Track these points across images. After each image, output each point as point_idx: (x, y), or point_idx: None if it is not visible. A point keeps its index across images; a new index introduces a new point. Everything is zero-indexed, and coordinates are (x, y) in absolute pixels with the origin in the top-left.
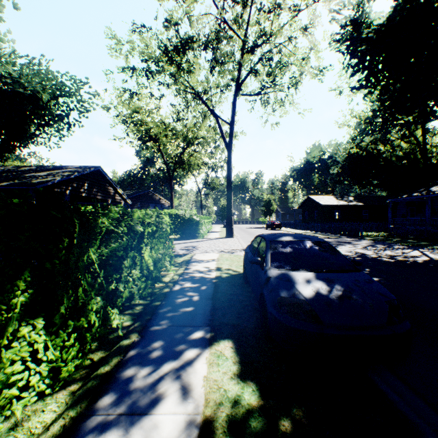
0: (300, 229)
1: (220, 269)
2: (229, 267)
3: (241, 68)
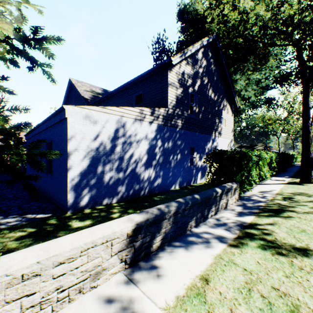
0: None
1: None
2: None
3: None
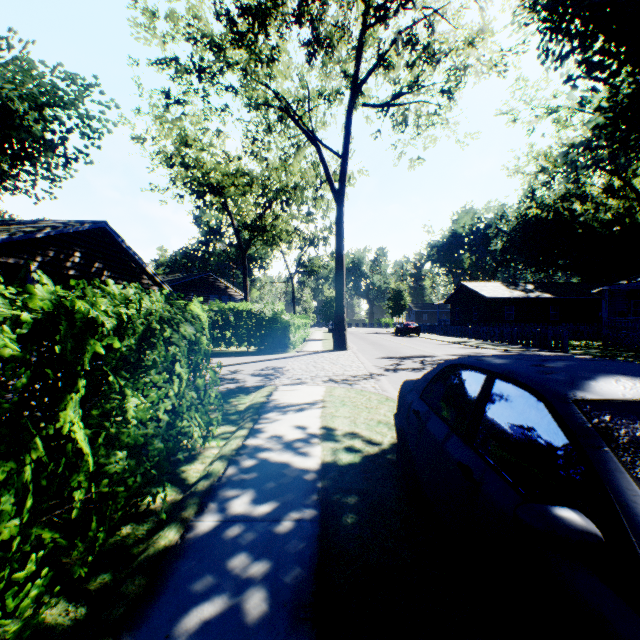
0: (450, 336)
1: (330, 437)
2: (352, 429)
3: (361, 54)
